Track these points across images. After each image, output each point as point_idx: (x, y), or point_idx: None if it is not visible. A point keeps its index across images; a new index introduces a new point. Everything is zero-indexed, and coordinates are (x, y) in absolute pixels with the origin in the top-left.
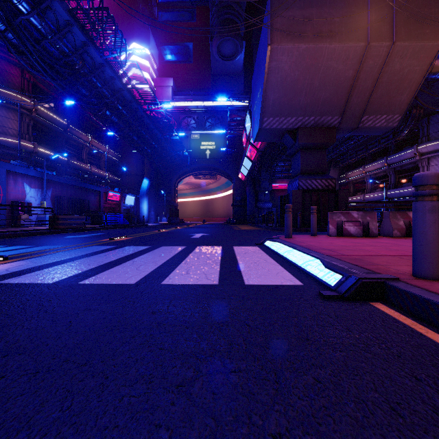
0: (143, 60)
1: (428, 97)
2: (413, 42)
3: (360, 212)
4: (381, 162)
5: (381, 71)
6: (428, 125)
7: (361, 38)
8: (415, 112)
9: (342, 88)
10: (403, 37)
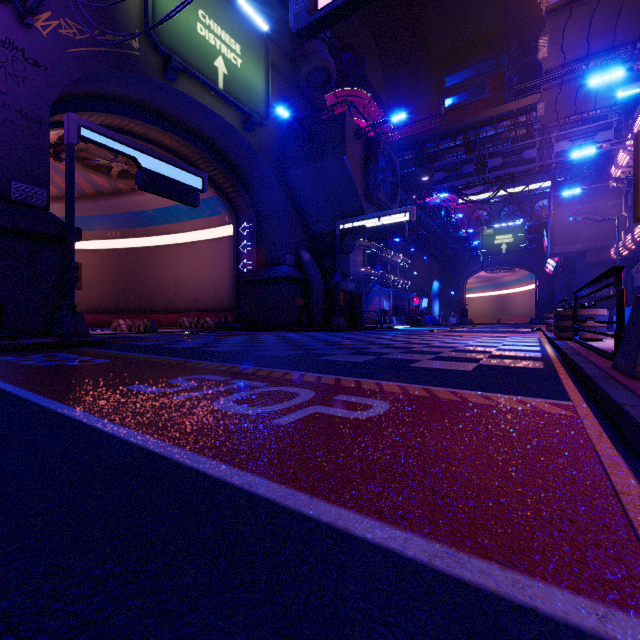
0: None
1: None
2: None
3: None
4: None
5: None
6: None
7: None
8: None
9: (622, 223)
10: None
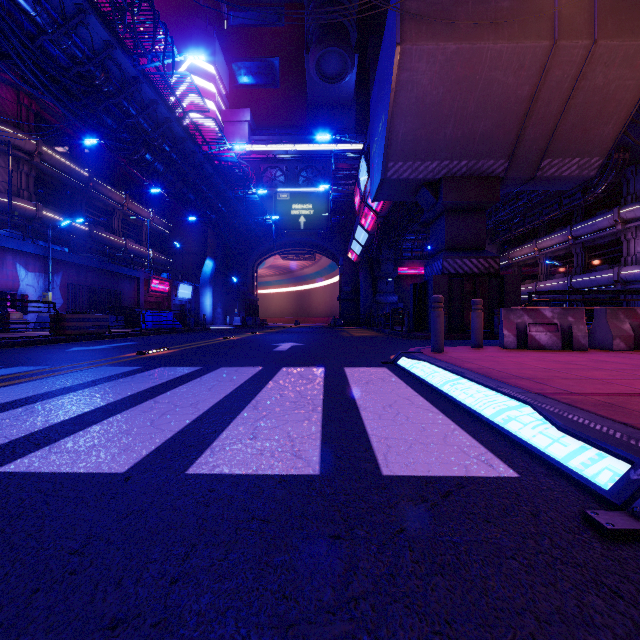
0: (205, 83)
1: (638, 134)
2: (625, 40)
3: (556, 309)
4: (562, 234)
5: (573, 88)
6: (636, 177)
7: (543, 34)
8: (617, 157)
9: (512, 115)
10: (610, 32)
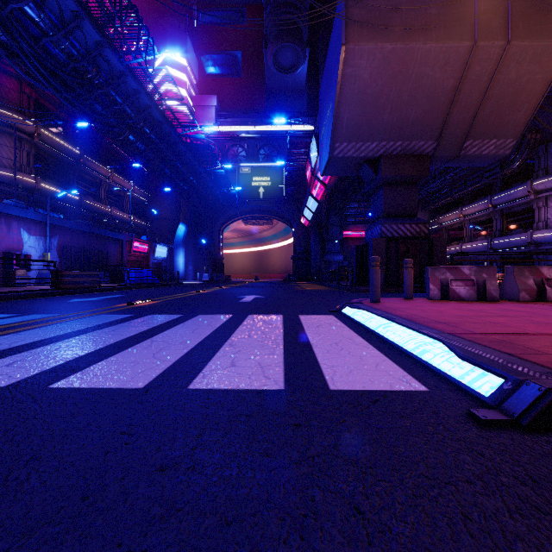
0: (178, 73)
1: (547, 118)
2: (534, 41)
3: (473, 267)
4: (483, 202)
5: (490, 81)
6: (546, 154)
7: (465, 36)
8: (529, 138)
9: (439, 104)
10: (521, 34)
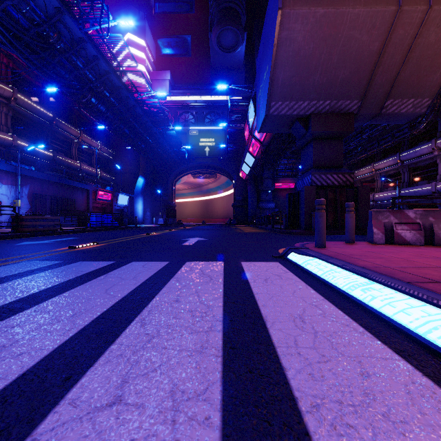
0: (138, 52)
1: None
2: None
3: (419, 211)
4: (393, 158)
5: (412, 44)
6: None
7: (391, 1)
8: (435, 102)
9: (365, 65)
10: None
